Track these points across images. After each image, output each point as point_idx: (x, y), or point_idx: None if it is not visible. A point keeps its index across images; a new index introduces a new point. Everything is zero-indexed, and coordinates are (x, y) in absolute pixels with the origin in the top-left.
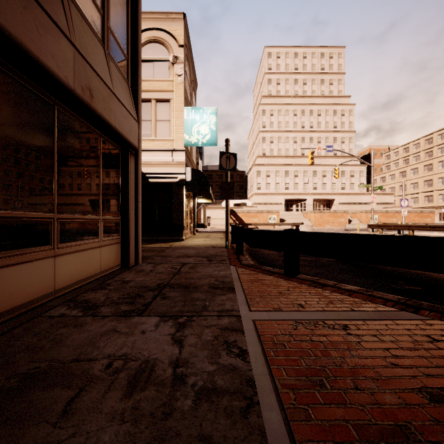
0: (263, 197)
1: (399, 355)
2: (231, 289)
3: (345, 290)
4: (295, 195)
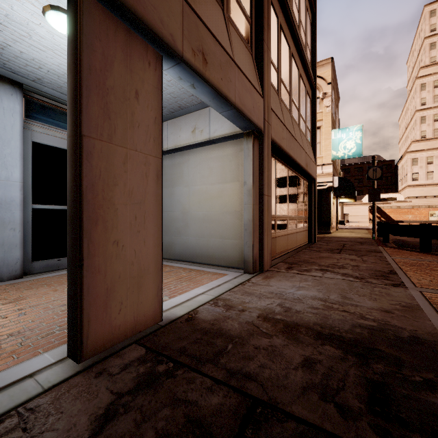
0: (421, 189)
1: None
2: (380, 252)
3: None
4: None
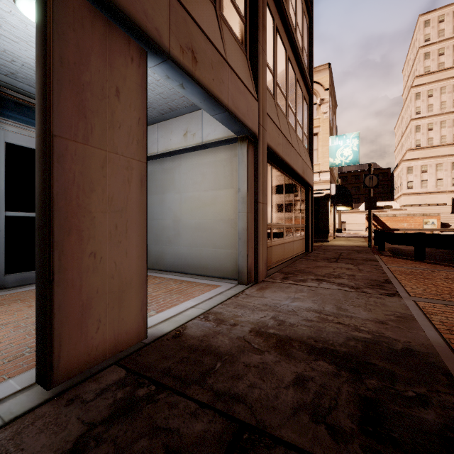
0: (416, 197)
1: (449, 275)
2: (376, 261)
3: (452, 266)
4: None
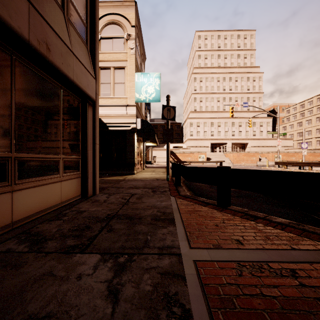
0: (194, 141)
1: None
2: (171, 221)
3: (277, 223)
4: (218, 140)
